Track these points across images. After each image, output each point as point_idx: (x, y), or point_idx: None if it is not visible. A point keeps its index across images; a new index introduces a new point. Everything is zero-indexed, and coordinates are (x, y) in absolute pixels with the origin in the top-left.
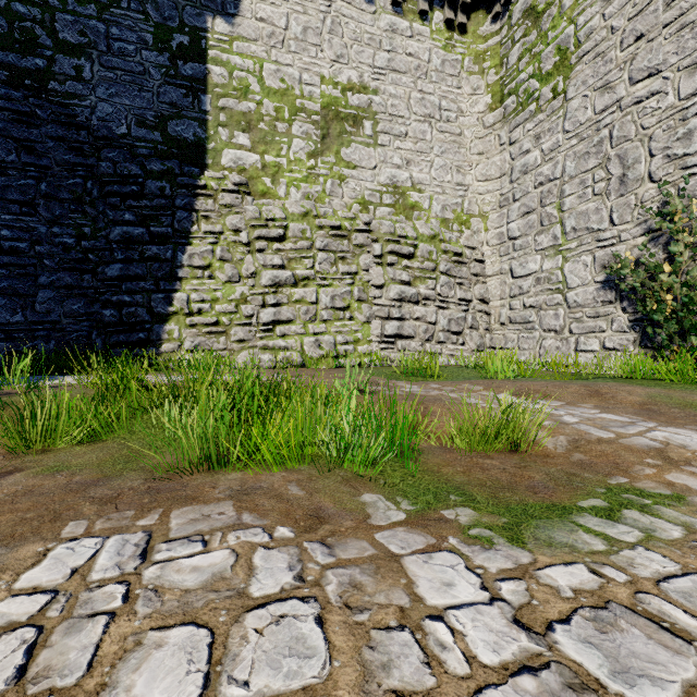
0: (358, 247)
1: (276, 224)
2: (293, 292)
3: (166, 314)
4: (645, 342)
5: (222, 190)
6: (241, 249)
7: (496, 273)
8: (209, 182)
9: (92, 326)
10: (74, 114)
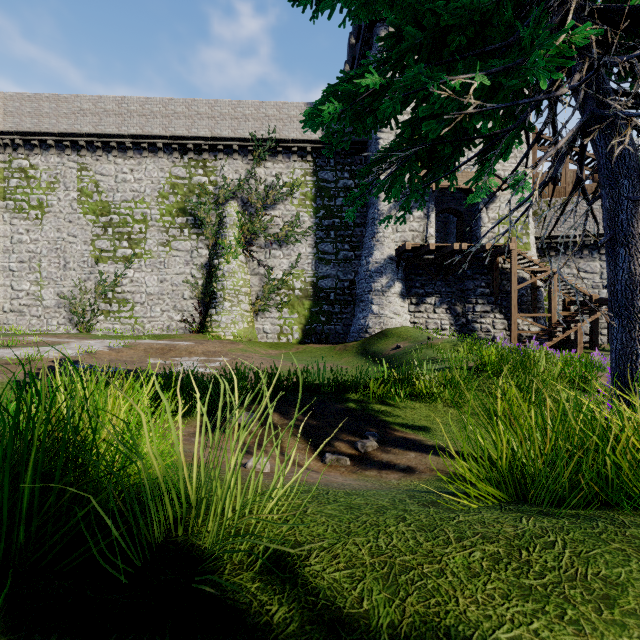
0: None
1: None
2: None
3: None
4: (73, 322)
5: None
6: None
7: (1, 285)
8: None
9: None
10: None
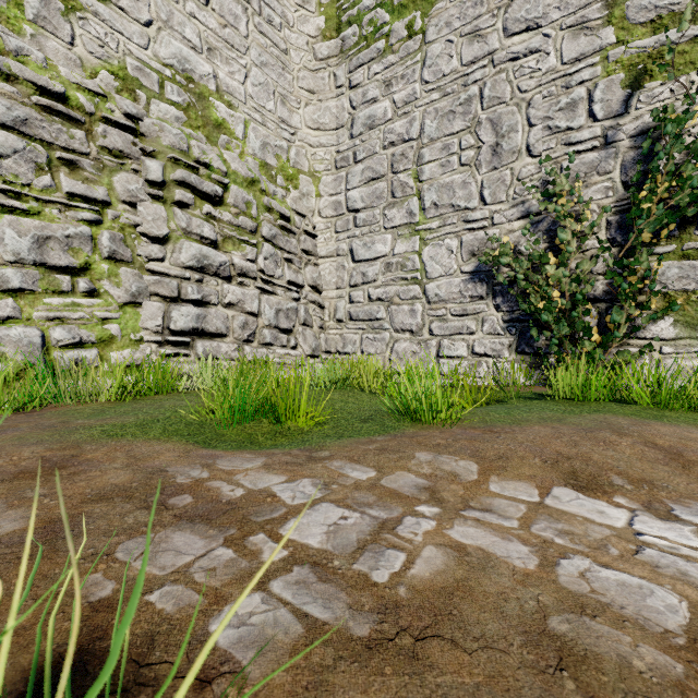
0: (112, 155)
1: None
2: None
3: None
4: (522, 347)
5: None
6: None
7: (331, 254)
8: None
9: None
10: None
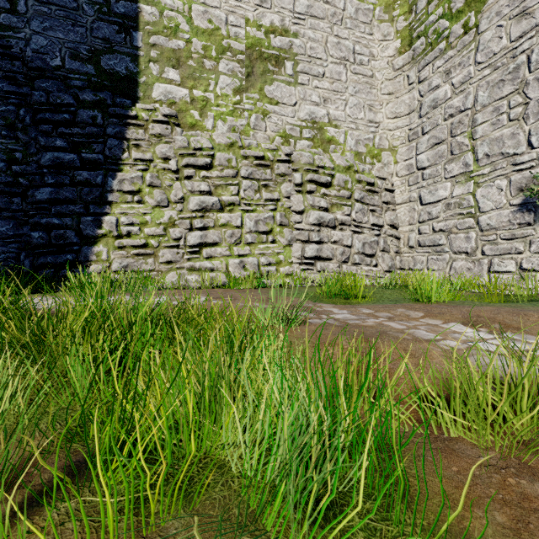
0: (280, 176)
1: (203, 153)
2: (219, 216)
3: (94, 236)
4: None
5: (152, 120)
6: (170, 176)
7: (405, 201)
8: (140, 113)
9: (20, 247)
10: (8, 45)
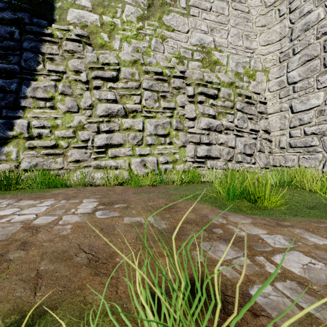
0: (176, 89)
1: (110, 68)
2: (123, 121)
3: (5, 137)
4: None
5: (66, 38)
6: (80, 86)
7: (276, 111)
8: (55, 32)
9: None
10: None
